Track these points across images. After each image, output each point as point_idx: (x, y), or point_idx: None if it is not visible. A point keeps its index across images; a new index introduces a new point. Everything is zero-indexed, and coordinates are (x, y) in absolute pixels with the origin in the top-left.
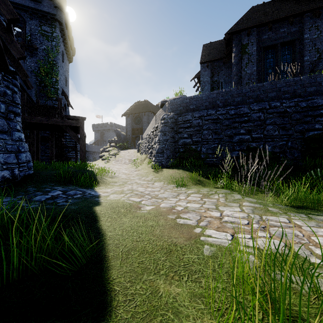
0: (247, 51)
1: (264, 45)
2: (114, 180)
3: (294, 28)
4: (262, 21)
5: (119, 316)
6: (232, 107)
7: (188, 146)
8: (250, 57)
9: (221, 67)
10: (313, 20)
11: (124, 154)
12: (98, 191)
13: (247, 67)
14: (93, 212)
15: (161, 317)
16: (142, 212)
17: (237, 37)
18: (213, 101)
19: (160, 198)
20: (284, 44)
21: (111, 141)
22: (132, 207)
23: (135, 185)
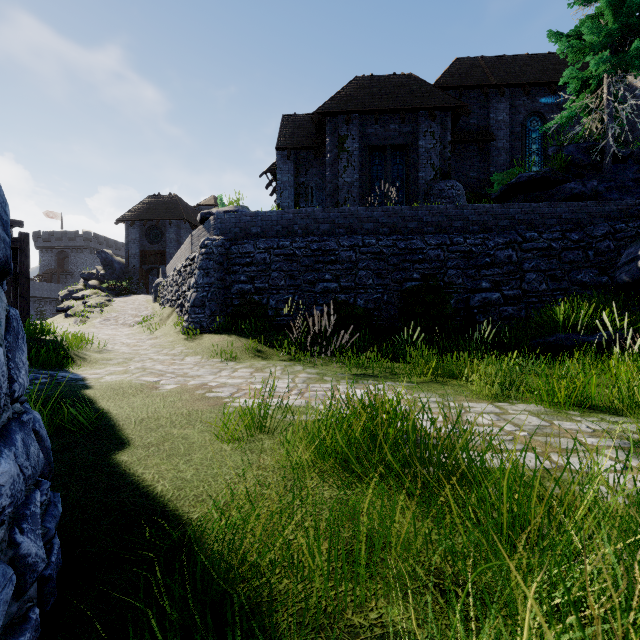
0: (345, 148)
1: (369, 144)
2: (107, 356)
3: (408, 128)
4: (367, 106)
5: (138, 444)
6: (315, 238)
7: (248, 296)
8: (350, 157)
9: (312, 162)
10: (429, 123)
11: (124, 305)
12: (79, 373)
13: (346, 173)
14: (83, 395)
15: (173, 441)
16: (160, 391)
17: (333, 122)
18: (289, 225)
19: (190, 377)
20: (395, 148)
21: (88, 276)
22: (145, 387)
23: (149, 363)
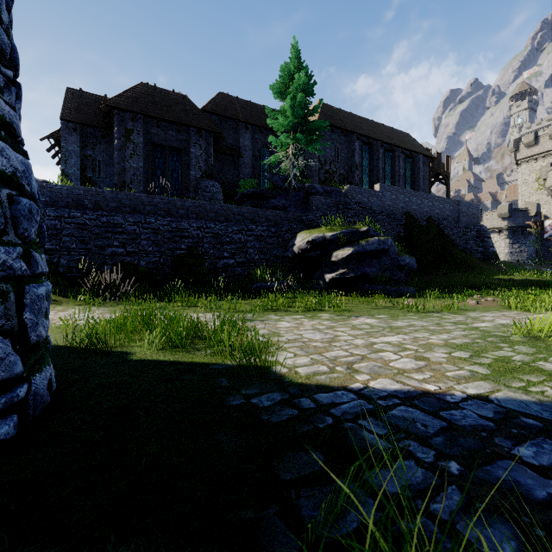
0: (132, 139)
1: (152, 141)
2: None
3: (183, 137)
4: (150, 112)
5: None
6: (105, 212)
7: None
8: (136, 148)
9: (99, 140)
10: (198, 137)
11: None
12: None
13: (132, 159)
14: None
15: None
16: None
17: (120, 115)
18: (80, 199)
19: None
20: (173, 149)
21: None
22: None
23: None
